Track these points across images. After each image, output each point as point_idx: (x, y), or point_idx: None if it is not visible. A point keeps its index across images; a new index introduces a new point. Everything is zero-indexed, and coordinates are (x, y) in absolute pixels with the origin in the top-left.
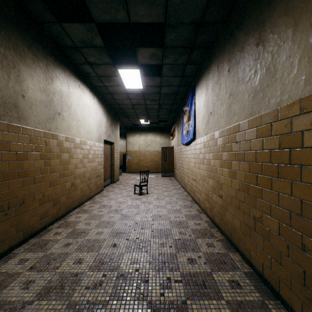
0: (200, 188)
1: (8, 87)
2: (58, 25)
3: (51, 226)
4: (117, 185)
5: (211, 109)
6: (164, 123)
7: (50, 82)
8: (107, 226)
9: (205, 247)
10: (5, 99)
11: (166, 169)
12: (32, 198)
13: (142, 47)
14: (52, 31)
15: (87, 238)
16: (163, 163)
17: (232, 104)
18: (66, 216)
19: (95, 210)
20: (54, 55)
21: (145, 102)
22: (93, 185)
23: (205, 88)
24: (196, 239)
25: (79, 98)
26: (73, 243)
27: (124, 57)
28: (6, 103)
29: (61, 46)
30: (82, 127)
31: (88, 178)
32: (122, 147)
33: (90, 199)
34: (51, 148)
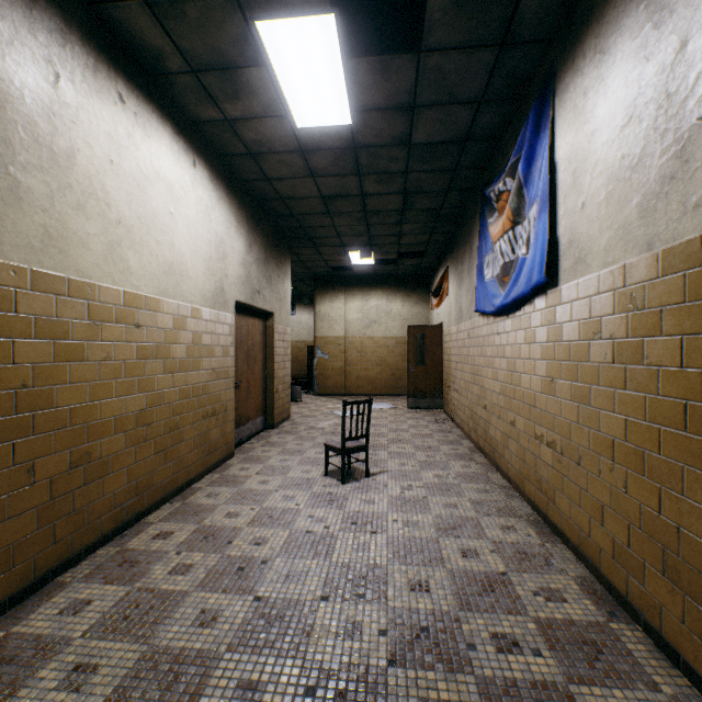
0: (594, 491)
1: None
2: None
3: None
4: (279, 438)
5: None
6: (413, 261)
7: None
8: None
9: None
10: None
11: (421, 389)
12: None
13: None
14: None
15: None
16: (413, 370)
17: None
18: (32, 598)
19: (164, 559)
20: None
21: (360, 185)
22: (192, 446)
23: (647, 25)
24: None
25: (118, 142)
26: None
27: None
28: None
29: None
30: (134, 249)
31: (167, 425)
32: (306, 329)
33: (176, 495)
34: None
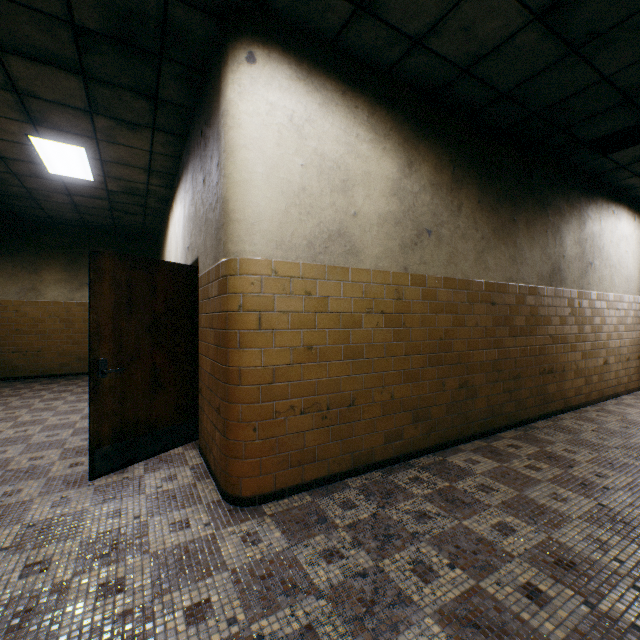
0: None
1: (554, 253)
2: (601, 158)
3: (583, 408)
4: None
5: None
6: None
7: (581, 228)
8: None
9: None
10: (552, 266)
11: None
12: (568, 367)
13: None
14: (588, 166)
15: None
16: None
17: None
18: (597, 404)
19: None
20: (585, 191)
21: None
22: (633, 371)
23: None
24: None
25: (611, 232)
26: (633, 428)
27: None
28: (553, 269)
29: (594, 174)
30: (615, 275)
31: (624, 357)
32: None
33: (627, 394)
34: (583, 311)
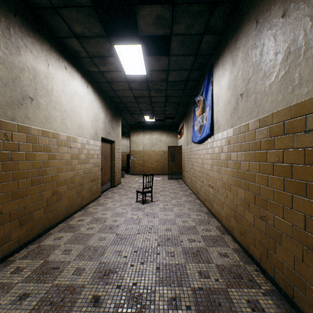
0: (221, 199)
1: None
2: None
3: (15, 256)
4: (117, 190)
5: (242, 89)
6: (170, 120)
7: (14, 52)
8: (92, 257)
9: (248, 312)
10: None
11: (173, 171)
12: None
13: (144, 4)
14: None
15: (58, 281)
16: (170, 164)
17: (295, 67)
18: (42, 236)
19: (83, 226)
20: (22, 17)
21: (149, 93)
22: (87, 191)
23: (231, 63)
24: (228, 290)
25: (65, 83)
26: (32, 294)
27: (121, 30)
28: None
29: (33, 5)
30: (69, 120)
31: (79, 183)
32: (126, 147)
33: (82, 209)
34: (17, 146)
